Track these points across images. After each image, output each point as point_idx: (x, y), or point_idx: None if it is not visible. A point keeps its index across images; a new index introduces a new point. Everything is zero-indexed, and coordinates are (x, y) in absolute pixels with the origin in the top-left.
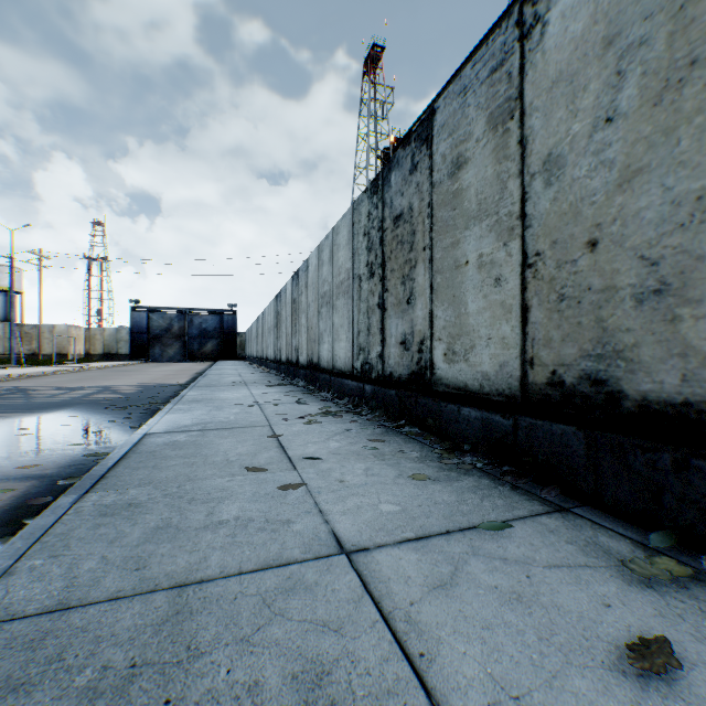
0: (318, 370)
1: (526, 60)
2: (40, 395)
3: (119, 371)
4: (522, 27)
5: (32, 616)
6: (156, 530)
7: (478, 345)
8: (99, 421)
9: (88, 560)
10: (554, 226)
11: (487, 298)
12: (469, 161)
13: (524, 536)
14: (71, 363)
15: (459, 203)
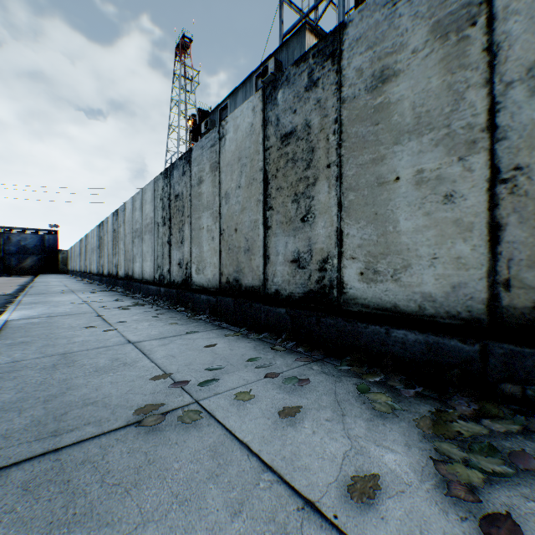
0: (132, 280)
1: (221, 149)
2: None
3: None
4: (220, 134)
5: (5, 364)
6: (44, 346)
7: (207, 266)
8: None
9: (17, 354)
10: (228, 220)
11: (210, 245)
12: (204, 181)
13: (202, 334)
14: None
15: (201, 199)
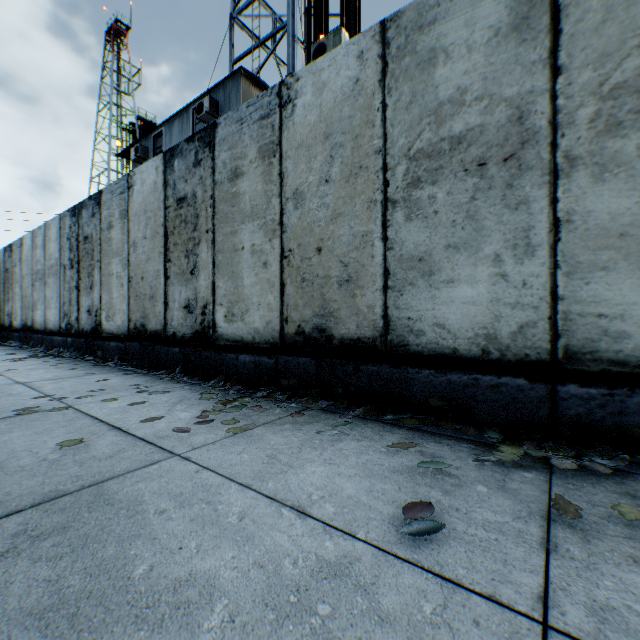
0: (33, 331)
1: (130, 198)
2: None
3: None
4: (129, 183)
5: None
6: None
7: (117, 313)
8: None
9: None
10: (136, 268)
11: (120, 292)
12: (115, 227)
13: (102, 375)
14: None
15: (111, 244)
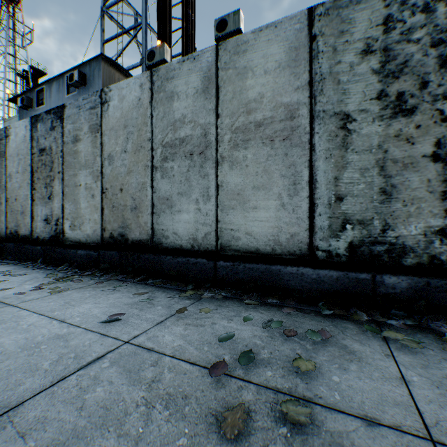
0: None
1: (7, 144)
2: None
3: None
4: (7, 133)
5: None
6: None
7: None
8: None
9: None
10: (12, 192)
11: (0, 208)
12: None
13: None
14: None
15: None
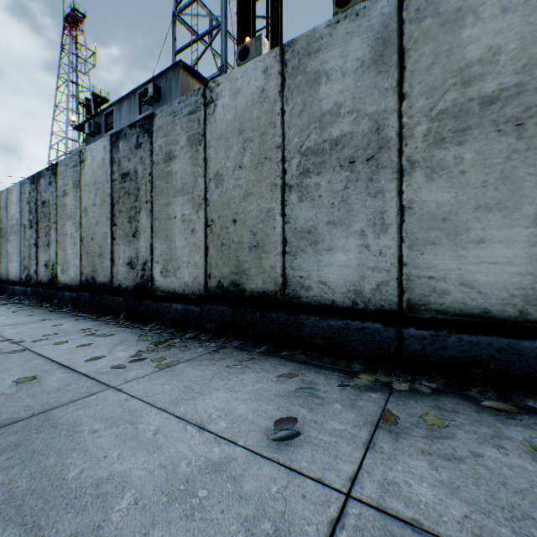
0: None
1: (82, 171)
2: None
3: None
4: (81, 158)
5: None
6: None
7: (71, 267)
8: None
9: None
10: (87, 230)
11: (73, 249)
12: (69, 194)
13: (57, 321)
14: None
15: (66, 209)
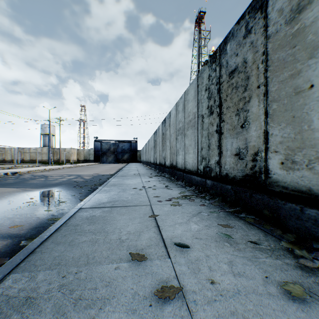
0: (176, 169)
1: None
2: (51, 179)
3: (88, 167)
4: None
5: None
6: None
7: None
8: (67, 195)
9: None
10: None
11: None
12: (314, 0)
13: None
14: (71, 164)
15: (300, 40)
